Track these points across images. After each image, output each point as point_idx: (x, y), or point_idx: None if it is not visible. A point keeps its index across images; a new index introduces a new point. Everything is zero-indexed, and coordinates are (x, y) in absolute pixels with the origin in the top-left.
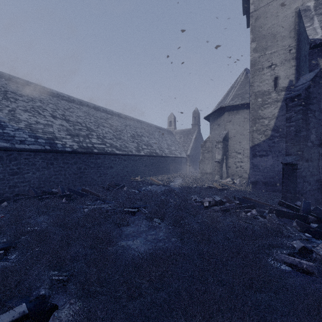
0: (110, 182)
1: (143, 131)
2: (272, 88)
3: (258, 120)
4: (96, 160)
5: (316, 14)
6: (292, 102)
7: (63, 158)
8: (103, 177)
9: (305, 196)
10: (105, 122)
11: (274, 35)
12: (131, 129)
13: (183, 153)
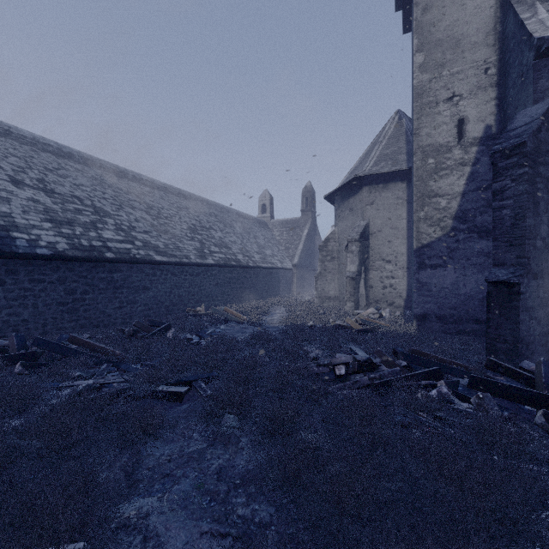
0: (144, 319)
1: (212, 220)
2: (454, 140)
3: (428, 199)
4: (111, 275)
5: (537, 1)
6: (505, 159)
7: (30, 271)
8: (128, 308)
9: (532, 347)
10: (136, 200)
11: (458, 40)
12: (190, 214)
13: (286, 261)
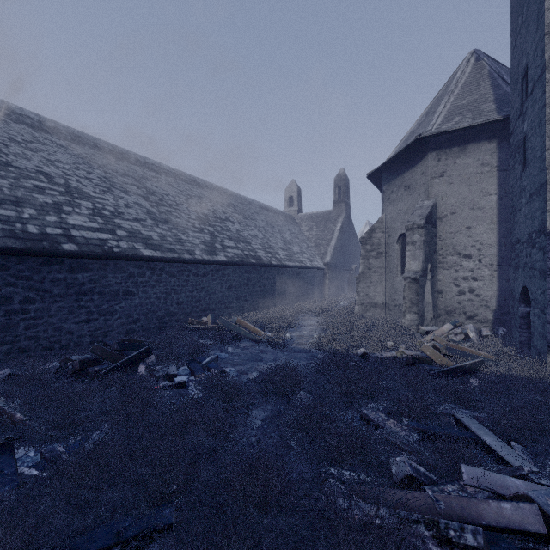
0: (125, 335)
1: (230, 211)
2: None
3: None
4: (73, 275)
5: None
6: None
7: None
8: (101, 322)
9: None
10: (134, 184)
11: None
12: (202, 204)
13: (317, 260)
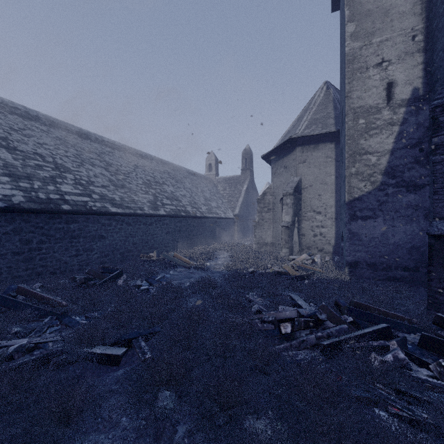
0: (100, 265)
1: (165, 176)
2: (383, 102)
3: (359, 156)
4: (67, 225)
5: None
6: None
7: None
8: (84, 256)
9: None
10: (97, 158)
11: (387, 10)
12: (145, 172)
13: (229, 212)
